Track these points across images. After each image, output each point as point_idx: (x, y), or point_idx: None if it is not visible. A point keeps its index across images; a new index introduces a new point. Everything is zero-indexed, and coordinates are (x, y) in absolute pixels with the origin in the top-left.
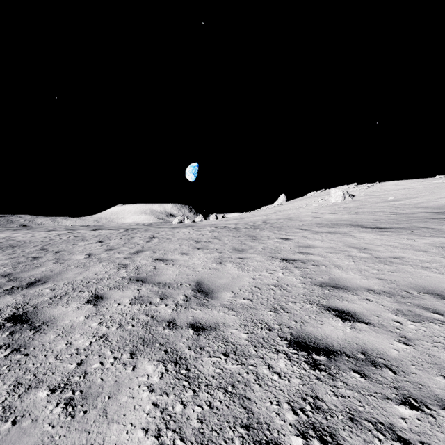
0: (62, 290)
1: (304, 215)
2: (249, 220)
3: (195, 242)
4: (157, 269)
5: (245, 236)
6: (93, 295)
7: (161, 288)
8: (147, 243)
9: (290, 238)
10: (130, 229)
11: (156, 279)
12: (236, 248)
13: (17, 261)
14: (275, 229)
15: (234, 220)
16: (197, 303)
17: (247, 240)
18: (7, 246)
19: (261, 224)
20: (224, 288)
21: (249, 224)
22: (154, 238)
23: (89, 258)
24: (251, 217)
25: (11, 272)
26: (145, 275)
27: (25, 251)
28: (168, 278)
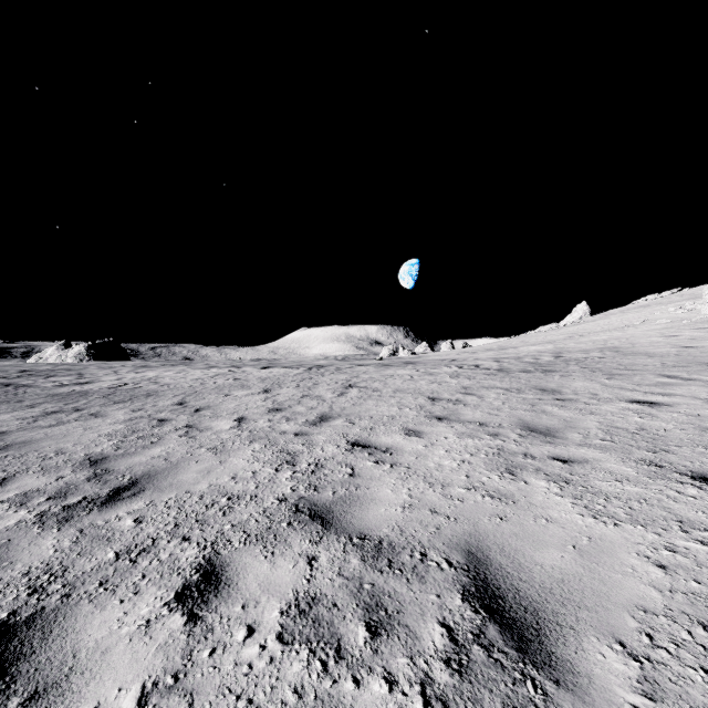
0: (153, 529)
1: (645, 342)
2: (519, 353)
3: (429, 400)
4: (357, 477)
5: (532, 389)
6: (203, 561)
7: (369, 563)
8: (339, 399)
9: (661, 400)
10: (314, 368)
11: (354, 519)
12: (530, 424)
13: (132, 428)
14: (599, 375)
15: (488, 352)
16: (506, 704)
17: (544, 402)
18: (143, 394)
19: (554, 361)
20: (573, 606)
21: (525, 361)
22: (350, 387)
23: (237, 428)
24: (520, 346)
25: (108, 455)
26: (330, 497)
27: (157, 405)
28: (385, 518)
